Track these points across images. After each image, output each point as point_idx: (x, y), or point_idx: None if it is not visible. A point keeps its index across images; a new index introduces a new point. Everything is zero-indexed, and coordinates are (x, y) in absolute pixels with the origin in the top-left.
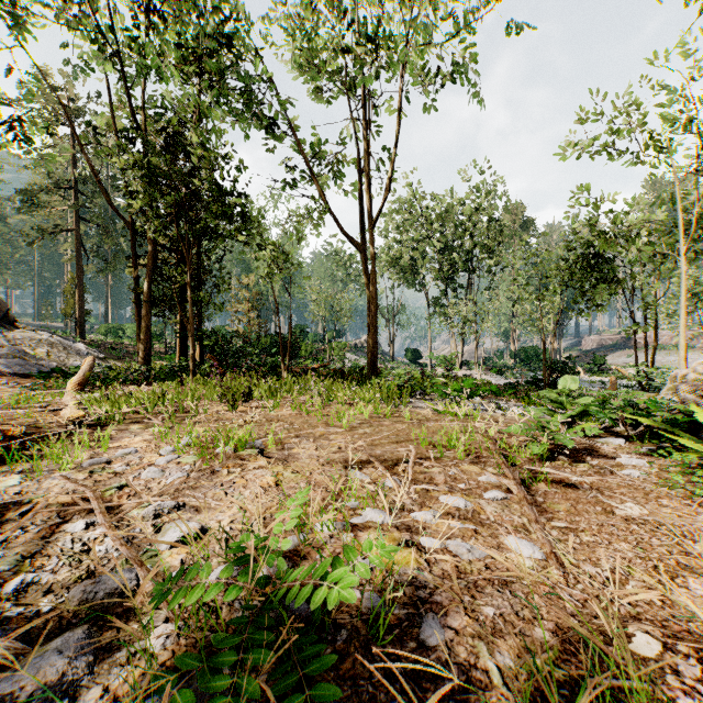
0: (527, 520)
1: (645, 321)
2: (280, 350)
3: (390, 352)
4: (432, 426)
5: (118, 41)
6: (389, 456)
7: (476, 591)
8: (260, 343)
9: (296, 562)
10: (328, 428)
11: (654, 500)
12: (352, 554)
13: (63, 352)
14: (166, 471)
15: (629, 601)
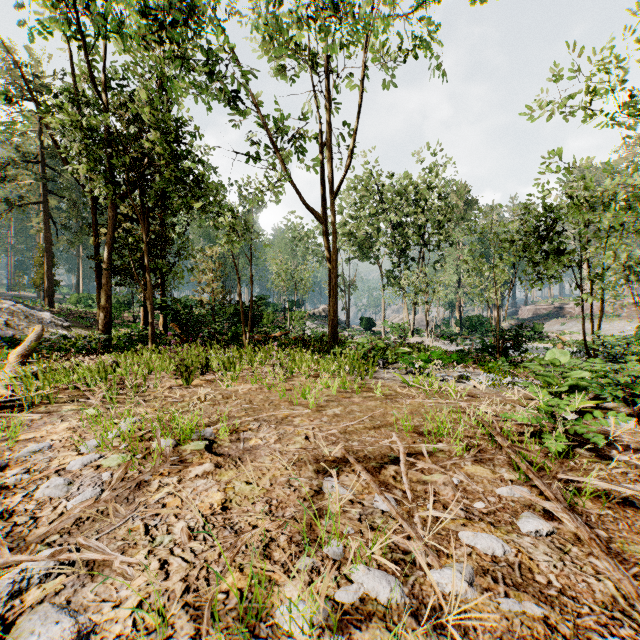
0: (613, 586)
1: (591, 291)
2: (241, 319)
3: (346, 320)
4: (408, 404)
5: None
6: (369, 451)
7: None
8: (224, 312)
9: None
10: (292, 408)
11: None
12: None
13: (24, 320)
14: (75, 483)
15: None
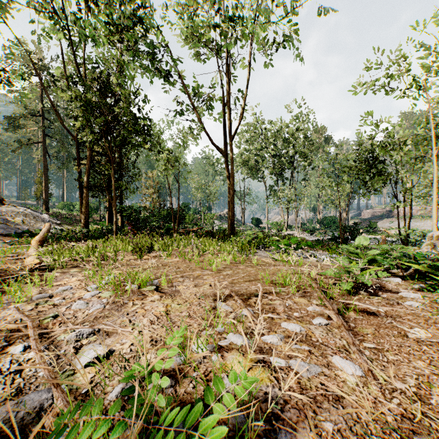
0: (346, 342)
1: (404, 200)
2: (172, 219)
3: (242, 219)
4: (271, 269)
5: (66, 18)
6: (244, 291)
7: (316, 406)
8: (160, 214)
9: (177, 380)
10: (203, 271)
11: (432, 325)
12: (220, 384)
13: (33, 219)
14: (89, 303)
15: (436, 415)
